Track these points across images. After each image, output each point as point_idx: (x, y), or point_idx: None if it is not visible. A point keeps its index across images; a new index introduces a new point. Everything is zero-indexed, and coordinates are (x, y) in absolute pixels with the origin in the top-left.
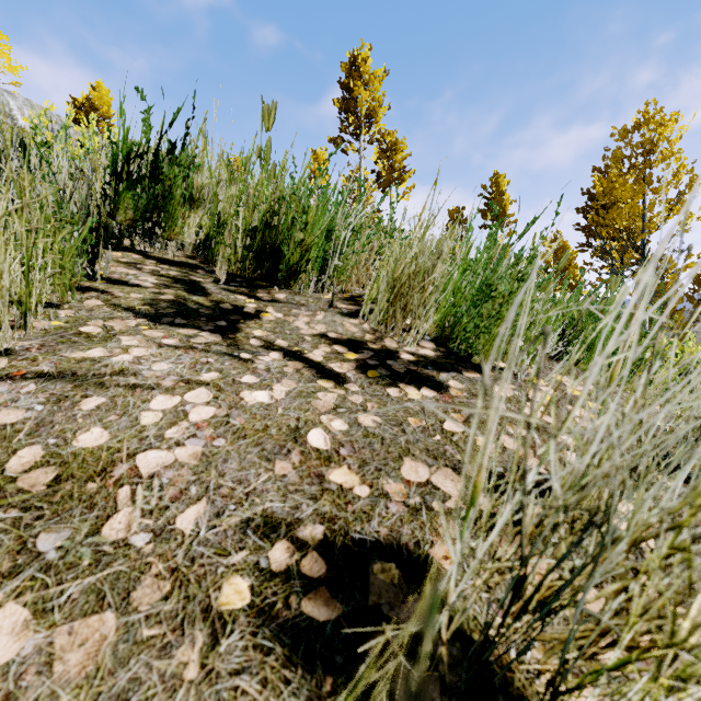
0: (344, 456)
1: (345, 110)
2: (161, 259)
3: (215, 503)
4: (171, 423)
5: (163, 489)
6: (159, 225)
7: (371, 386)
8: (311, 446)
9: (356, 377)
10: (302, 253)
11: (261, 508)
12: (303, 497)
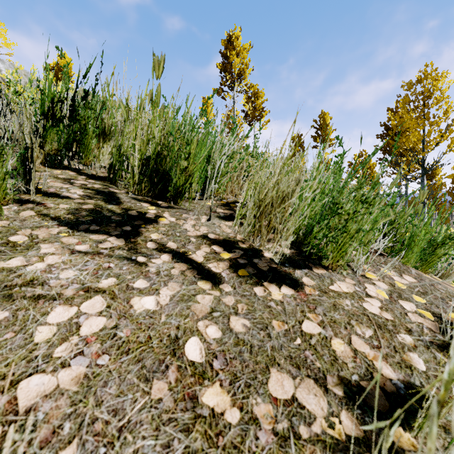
0: (217, 370)
1: (224, 70)
2: (90, 174)
3: (85, 445)
4: (62, 338)
5: (36, 428)
6: (77, 153)
7: (241, 285)
8: (187, 359)
9: (229, 276)
10: (186, 177)
11: (131, 450)
12: (176, 430)
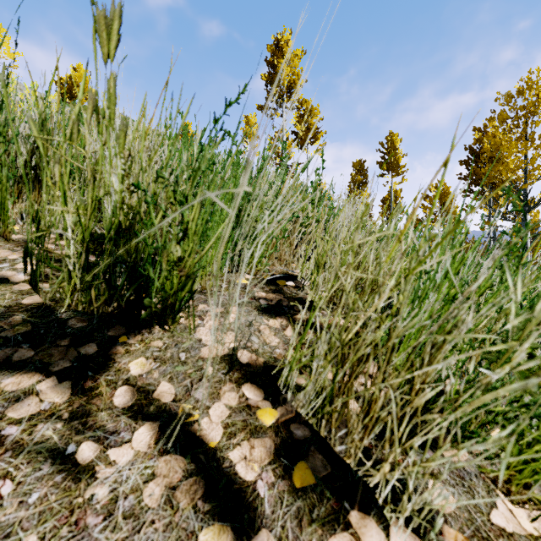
0: None
1: (270, 82)
2: None
3: None
4: None
5: None
6: None
7: (301, 531)
8: None
9: (274, 496)
10: (181, 280)
11: None
12: None
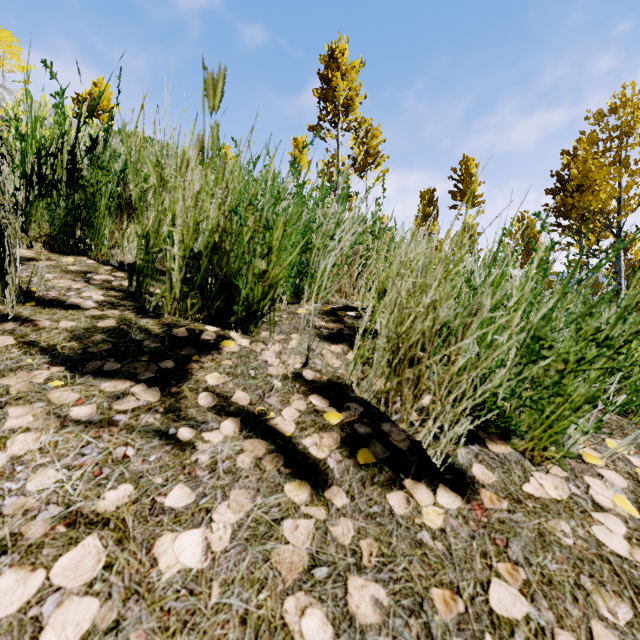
0: None
1: (324, 99)
2: (120, 263)
3: None
4: None
5: None
6: (83, 241)
7: (364, 488)
8: None
9: (341, 467)
10: (265, 289)
11: None
12: None
